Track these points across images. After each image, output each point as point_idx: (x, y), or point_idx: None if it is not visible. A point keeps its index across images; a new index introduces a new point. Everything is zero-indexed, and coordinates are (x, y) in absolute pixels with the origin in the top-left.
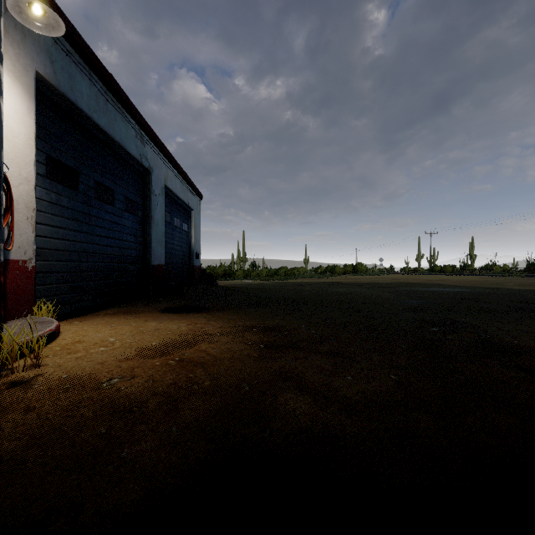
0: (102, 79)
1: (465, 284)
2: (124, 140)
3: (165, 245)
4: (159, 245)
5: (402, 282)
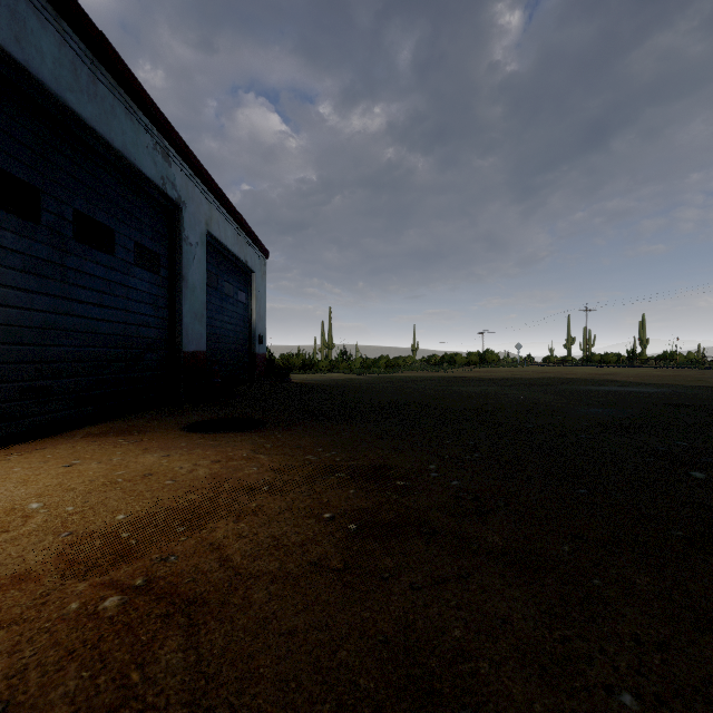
0: (84, 38)
1: (650, 380)
2: (132, 150)
3: (209, 322)
4: (196, 321)
5: (554, 376)
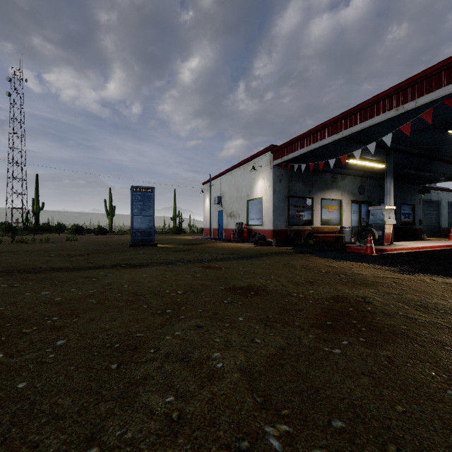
0: None
1: None
2: (433, 197)
3: (448, 220)
4: (444, 221)
5: None
